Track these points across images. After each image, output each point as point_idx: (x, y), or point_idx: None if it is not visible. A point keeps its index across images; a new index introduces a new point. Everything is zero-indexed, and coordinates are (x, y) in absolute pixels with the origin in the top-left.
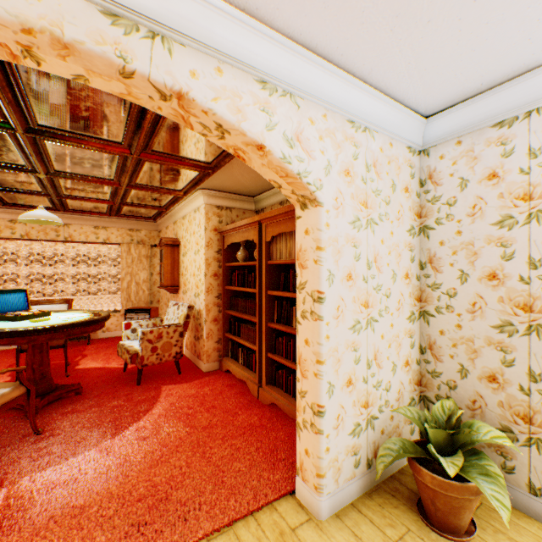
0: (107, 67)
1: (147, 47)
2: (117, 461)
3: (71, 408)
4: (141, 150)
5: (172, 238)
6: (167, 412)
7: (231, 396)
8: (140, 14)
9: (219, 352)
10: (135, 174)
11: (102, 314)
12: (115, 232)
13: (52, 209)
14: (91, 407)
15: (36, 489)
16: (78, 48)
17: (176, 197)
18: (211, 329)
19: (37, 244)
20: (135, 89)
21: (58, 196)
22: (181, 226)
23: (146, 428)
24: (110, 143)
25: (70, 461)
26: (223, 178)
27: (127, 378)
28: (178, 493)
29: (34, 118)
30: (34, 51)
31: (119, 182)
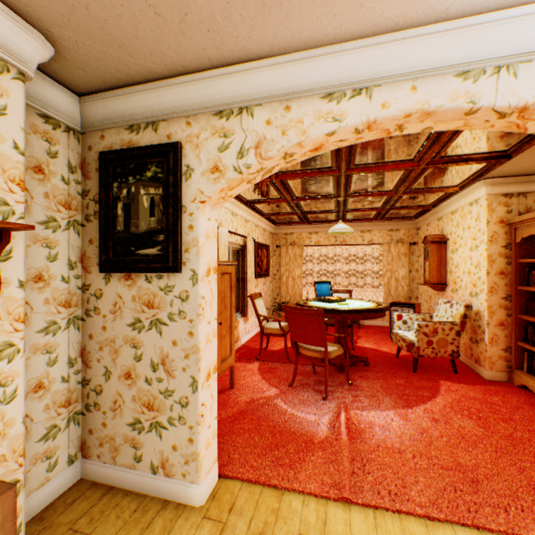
0: (454, 114)
1: (492, 83)
2: (415, 428)
3: (363, 374)
4: (428, 160)
5: (436, 235)
6: (451, 405)
7: (534, 417)
8: (488, 60)
9: (506, 362)
10: (412, 182)
11: (381, 304)
12: (376, 234)
13: (333, 221)
14: (378, 378)
15: (361, 421)
16: (436, 112)
17: (447, 194)
18: (494, 334)
19: (323, 248)
20: (472, 120)
21: (342, 211)
22: (448, 222)
23: (434, 412)
24: (401, 162)
25: (377, 413)
26: (519, 161)
27: (399, 363)
28: (489, 482)
29: (354, 162)
30: (403, 125)
31: (395, 191)
